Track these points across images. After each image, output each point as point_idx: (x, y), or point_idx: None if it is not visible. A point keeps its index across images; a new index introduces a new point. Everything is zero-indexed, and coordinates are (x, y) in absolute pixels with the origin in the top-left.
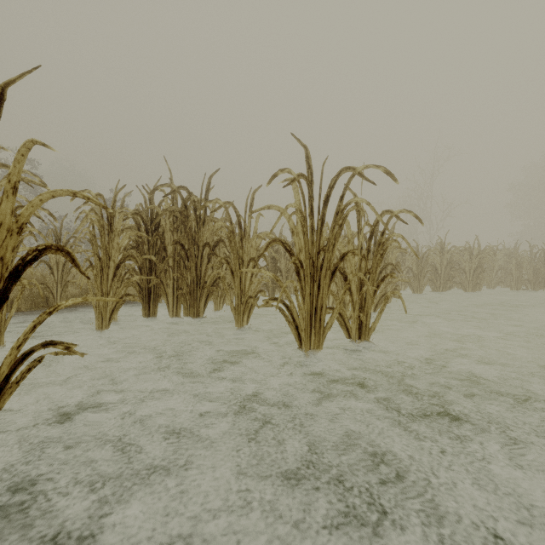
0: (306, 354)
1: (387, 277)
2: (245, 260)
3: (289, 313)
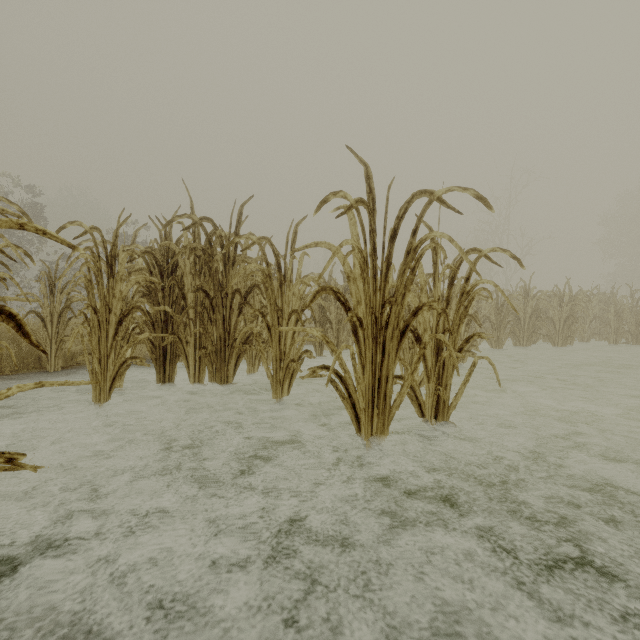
0: (366, 443)
1: (473, 337)
2: (286, 312)
3: (344, 386)
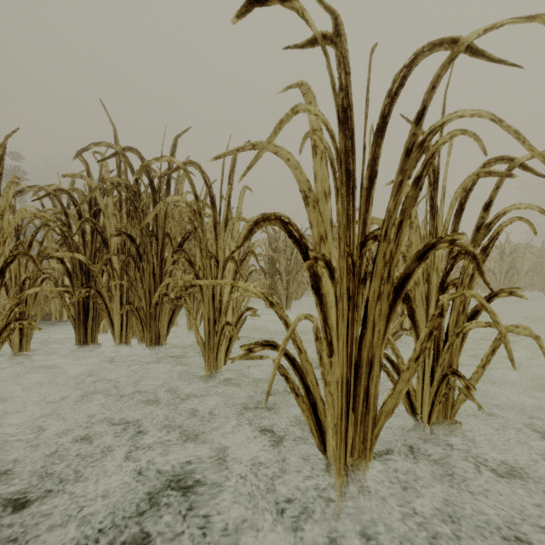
0: (337, 481)
1: (498, 294)
2: (221, 259)
3: (298, 375)
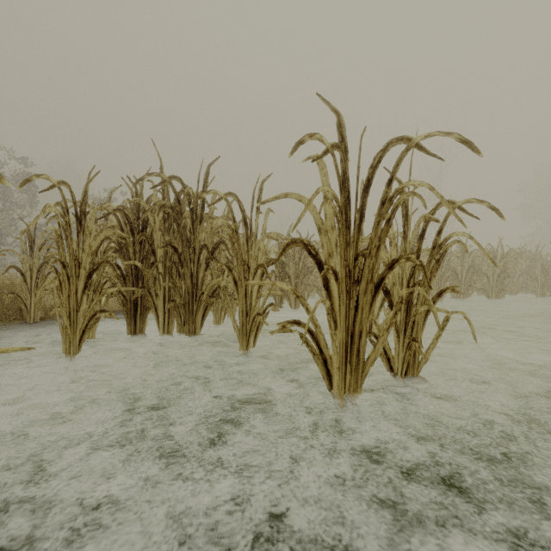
0: (340, 402)
1: (445, 291)
2: (252, 266)
3: (315, 342)
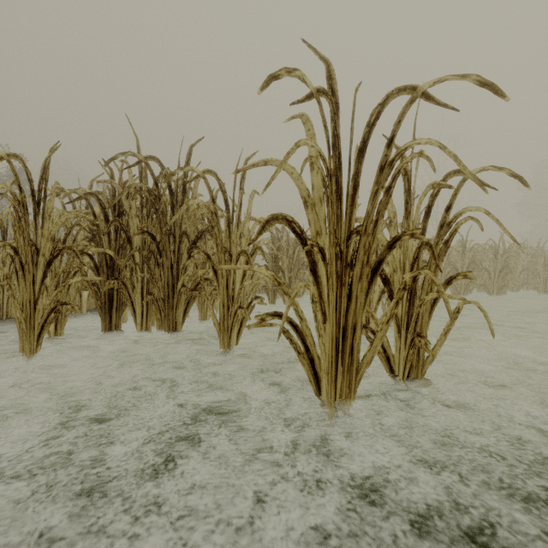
0: (329, 411)
1: (456, 277)
2: (234, 253)
3: (300, 338)
